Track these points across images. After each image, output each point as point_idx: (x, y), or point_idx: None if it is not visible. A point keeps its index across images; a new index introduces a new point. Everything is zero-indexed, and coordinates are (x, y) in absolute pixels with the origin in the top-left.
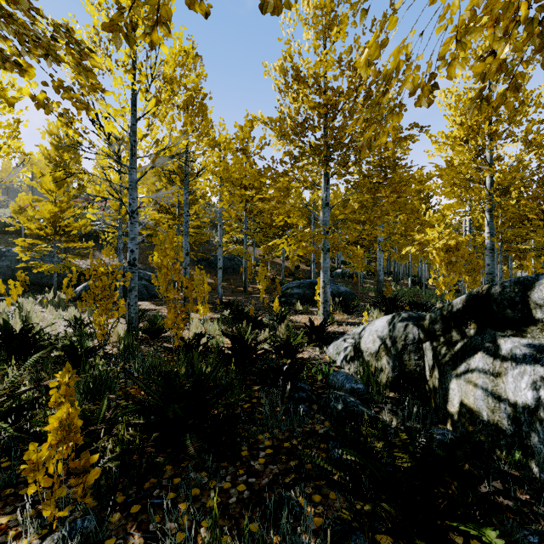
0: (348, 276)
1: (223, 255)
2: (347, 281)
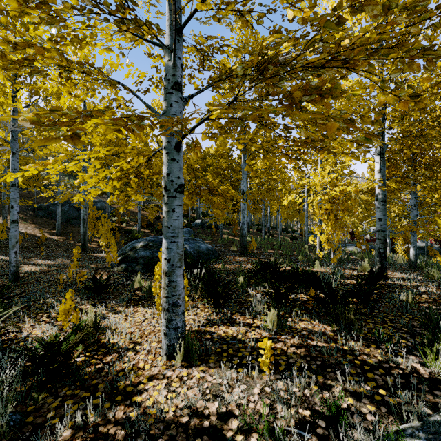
0: (207, 227)
1: (68, 203)
2: (206, 232)
